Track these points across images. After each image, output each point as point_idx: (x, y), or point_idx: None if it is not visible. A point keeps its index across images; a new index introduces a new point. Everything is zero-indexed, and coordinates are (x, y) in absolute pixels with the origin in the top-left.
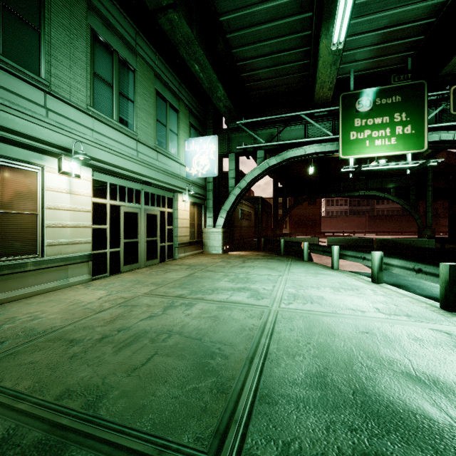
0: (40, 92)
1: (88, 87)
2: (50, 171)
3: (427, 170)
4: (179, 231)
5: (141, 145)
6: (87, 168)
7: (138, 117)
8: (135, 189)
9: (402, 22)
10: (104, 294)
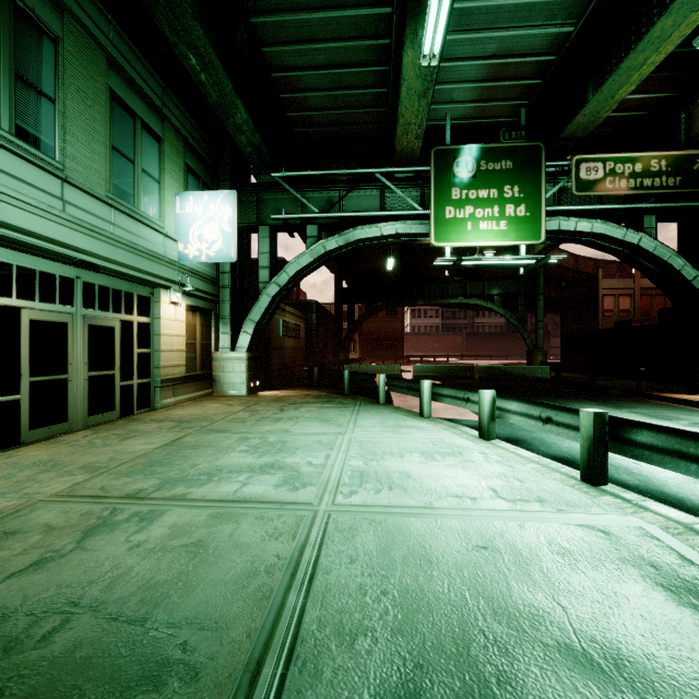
0: None
1: None
2: None
3: (538, 273)
4: (163, 357)
5: (73, 190)
6: None
7: (67, 135)
8: (59, 275)
9: (516, 53)
10: None
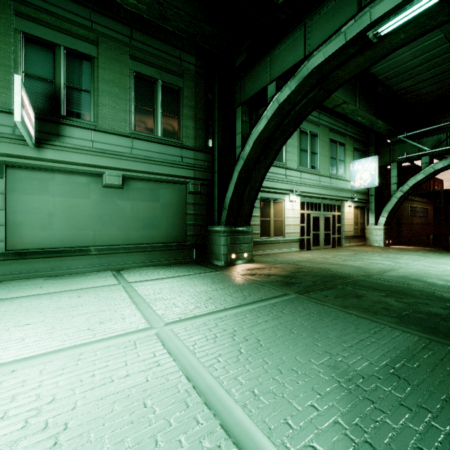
0: (284, 169)
1: (298, 157)
2: (286, 201)
3: None
4: (345, 227)
5: (321, 177)
6: (298, 197)
7: (320, 161)
8: (317, 203)
9: None
10: (310, 255)
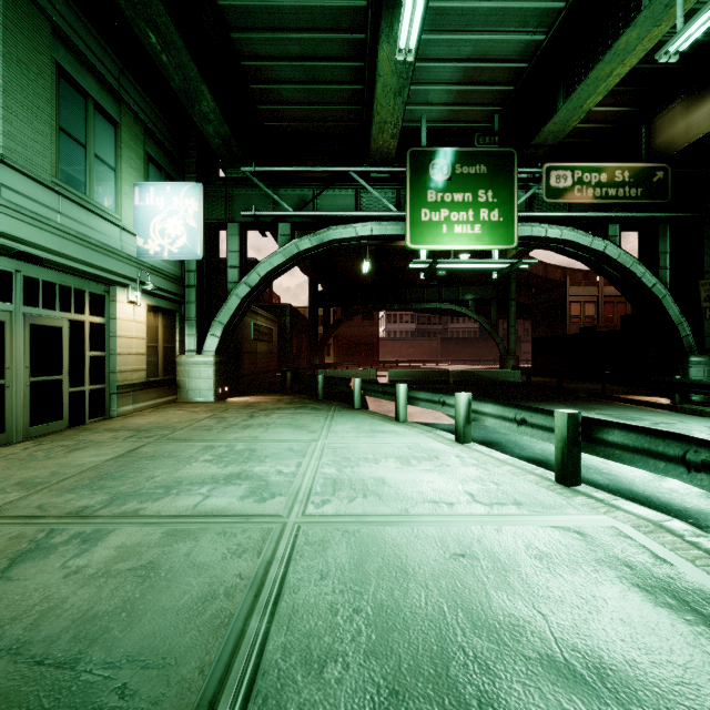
0: None
1: None
2: None
3: (510, 279)
4: (119, 361)
5: (11, 172)
6: None
7: (3, 109)
8: None
9: (490, 58)
10: None
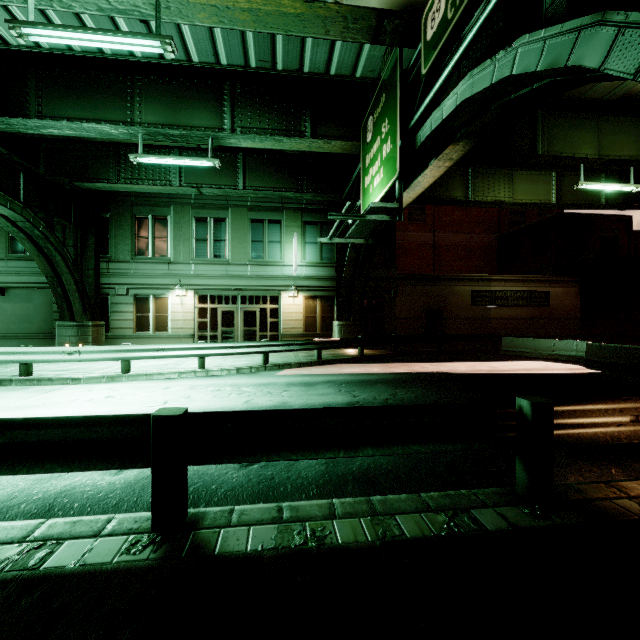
0: (167, 264)
1: (192, 249)
2: (172, 296)
3: None
4: (283, 323)
5: (231, 266)
6: (192, 290)
7: (231, 248)
8: (231, 295)
9: None
10: None
